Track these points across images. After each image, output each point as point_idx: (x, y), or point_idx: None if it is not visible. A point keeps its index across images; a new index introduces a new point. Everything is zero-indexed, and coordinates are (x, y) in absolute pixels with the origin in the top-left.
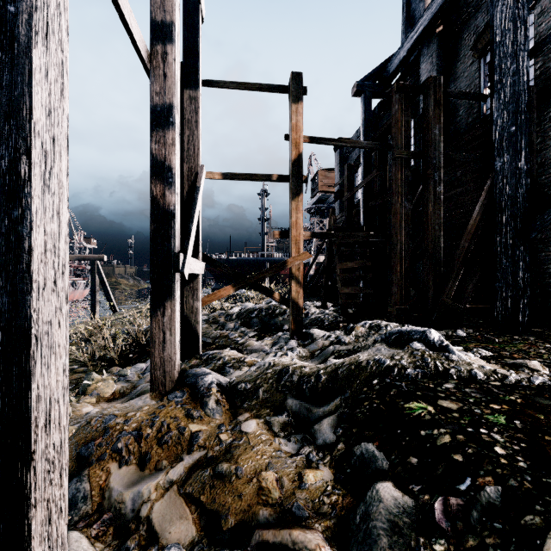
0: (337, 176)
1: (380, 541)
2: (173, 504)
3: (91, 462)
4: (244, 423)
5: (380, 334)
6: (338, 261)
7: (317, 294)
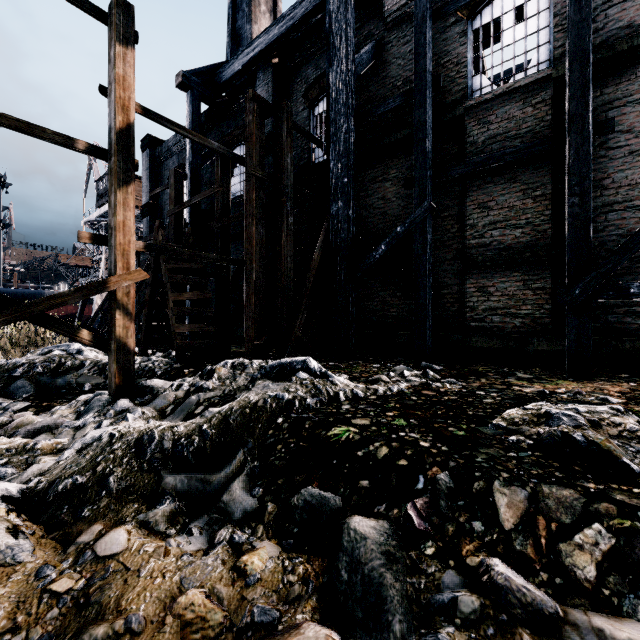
0: (145, 185)
1: (386, 580)
2: None
3: None
4: (102, 541)
5: (247, 373)
6: (171, 290)
7: None
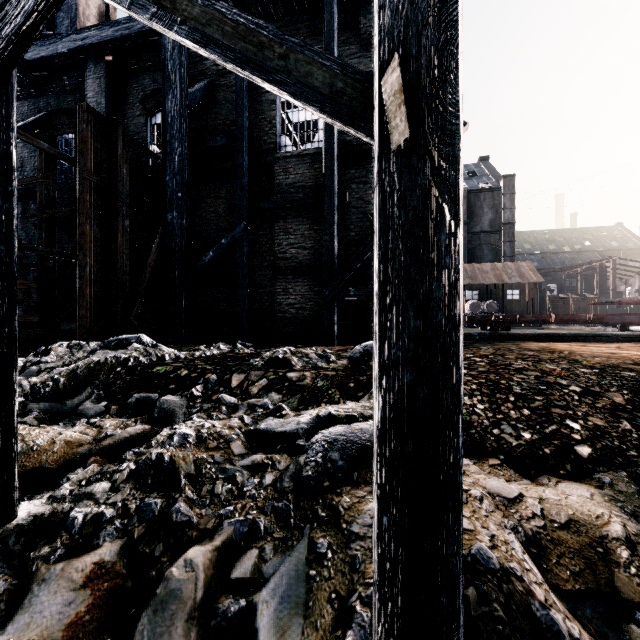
0: None
1: (175, 410)
2: None
3: None
4: None
5: (85, 350)
6: None
7: None
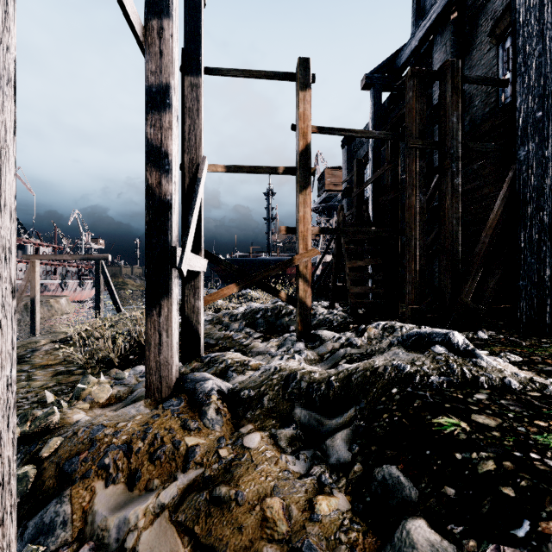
0: (344, 174)
1: None
2: (163, 534)
3: (74, 480)
4: (247, 436)
5: (394, 336)
6: (347, 259)
7: (324, 294)
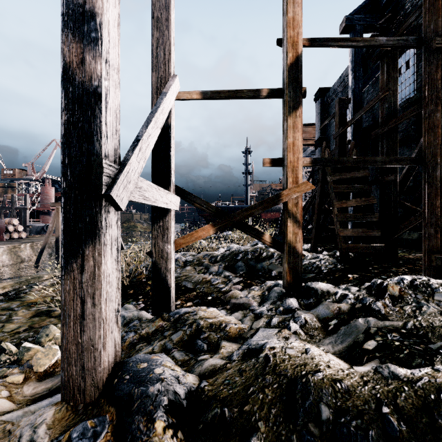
0: (317, 125)
1: None
2: None
3: None
4: None
5: (439, 301)
6: (336, 199)
7: None
